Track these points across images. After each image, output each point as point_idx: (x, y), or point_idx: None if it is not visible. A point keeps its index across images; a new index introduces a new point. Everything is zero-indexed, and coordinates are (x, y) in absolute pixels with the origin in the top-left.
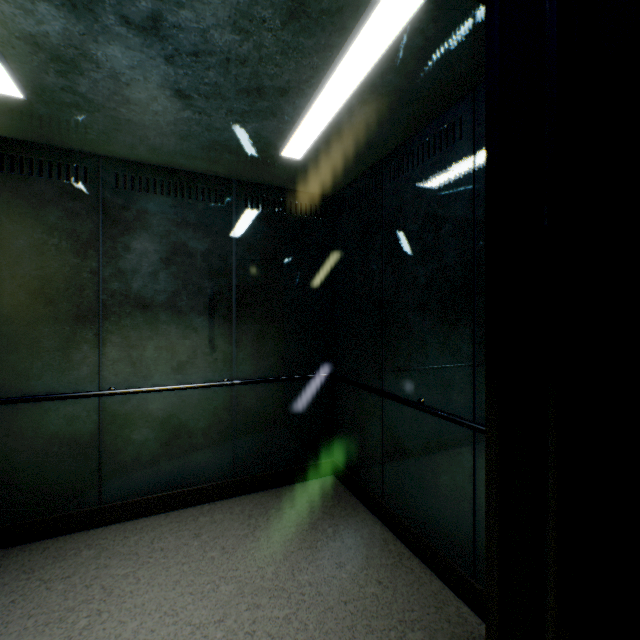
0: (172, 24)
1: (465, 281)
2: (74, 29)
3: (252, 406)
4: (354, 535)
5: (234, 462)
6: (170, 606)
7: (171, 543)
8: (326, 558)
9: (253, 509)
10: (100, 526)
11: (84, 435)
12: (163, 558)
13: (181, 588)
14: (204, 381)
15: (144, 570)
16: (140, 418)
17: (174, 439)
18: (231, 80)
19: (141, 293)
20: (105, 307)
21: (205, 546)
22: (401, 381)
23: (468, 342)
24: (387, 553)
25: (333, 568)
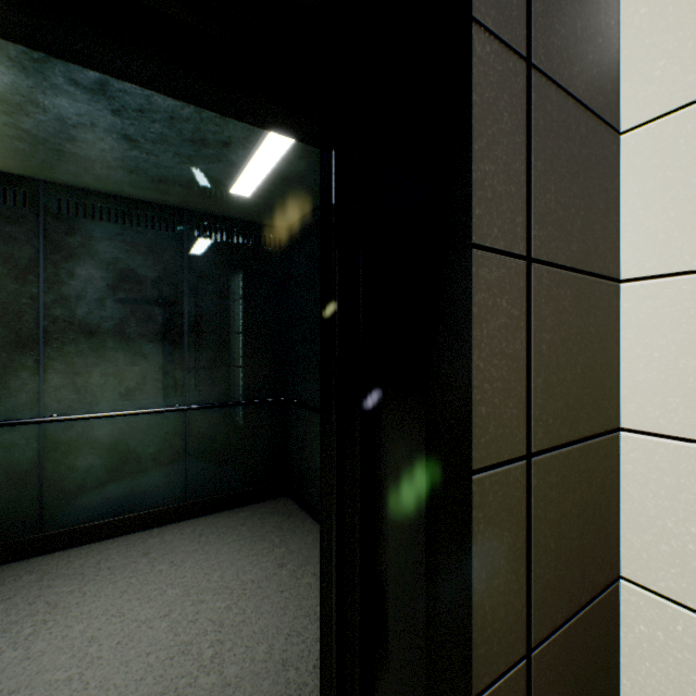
0: (119, 89)
1: None
2: (23, 83)
3: (205, 431)
4: (299, 542)
5: (186, 486)
6: (117, 610)
7: (119, 562)
8: (270, 561)
9: (205, 529)
10: (41, 554)
11: (23, 463)
12: (110, 575)
13: (128, 596)
14: (154, 407)
15: (90, 586)
16: (85, 445)
17: (122, 465)
18: (176, 132)
19: (86, 320)
20: (47, 333)
21: (154, 562)
22: None
23: None
24: None
25: (275, 568)
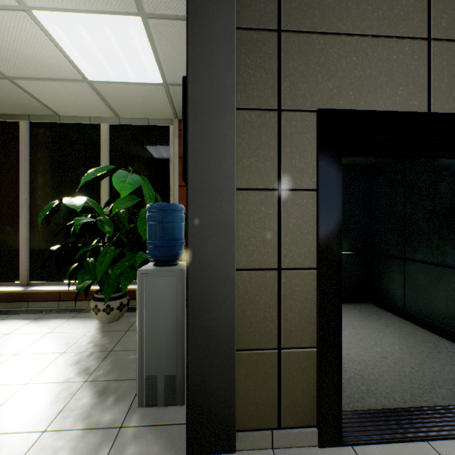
0: None
1: (452, 209)
2: None
3: None
4: (390, 320)
5: None
6: None
7: None
8: (379, 324)
9: None
10: None
11: None
12: None
13: None
14: None
15: None
16: None
17: None
18: None
19: None
20: None
21: None
22: (415, 253)
23: (453, 234)
24: (409, 326)
25: (383, 326)
